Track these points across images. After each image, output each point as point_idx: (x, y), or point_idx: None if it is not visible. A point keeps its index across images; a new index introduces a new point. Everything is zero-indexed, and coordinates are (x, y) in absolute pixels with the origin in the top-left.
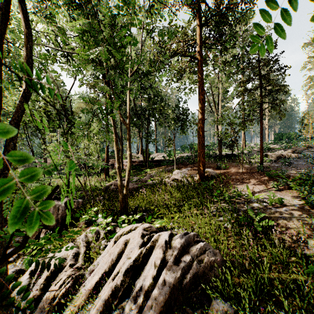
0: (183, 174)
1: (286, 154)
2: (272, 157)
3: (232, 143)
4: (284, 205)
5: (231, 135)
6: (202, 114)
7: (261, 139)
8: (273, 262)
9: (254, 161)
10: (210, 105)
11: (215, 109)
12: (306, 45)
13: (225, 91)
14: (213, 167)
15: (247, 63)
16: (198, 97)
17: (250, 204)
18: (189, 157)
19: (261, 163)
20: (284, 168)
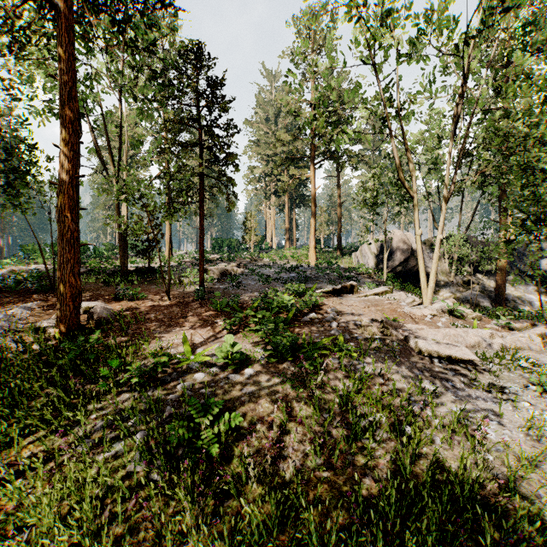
0: (10, 324)
1: (232, 269)
2: (215, 274)
3: (149, 245)
4: (245, 363)
5: (147, 227)
6: (73, 161)
7: (202, 240)
8: (255, 544)
9: (189, 281)
10: (100, 158)
11: (112, 169)
12: (248, 123)
13: (136, 142)
14: (107, 297)
15: (178, 90)
16: (60, 114)
17: (189, 376)
18: (41, 273)
19: (201, 284)
20: (233, 291)
